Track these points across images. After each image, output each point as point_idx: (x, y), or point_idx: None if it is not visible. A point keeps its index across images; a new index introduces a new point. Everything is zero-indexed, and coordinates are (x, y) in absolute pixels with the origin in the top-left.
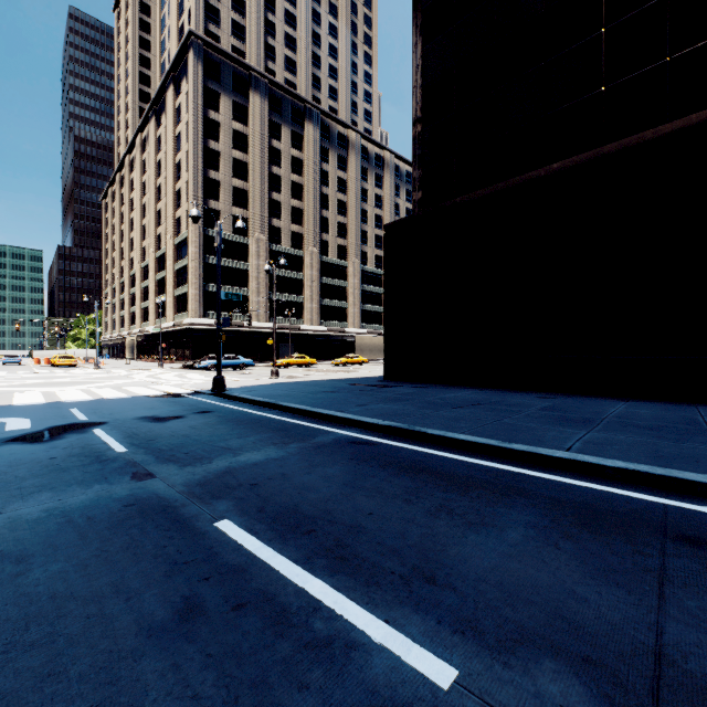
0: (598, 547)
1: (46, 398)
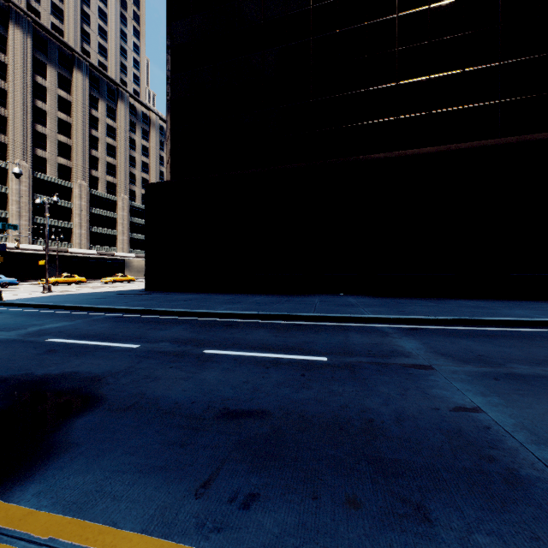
0: (199, 329)
1: None
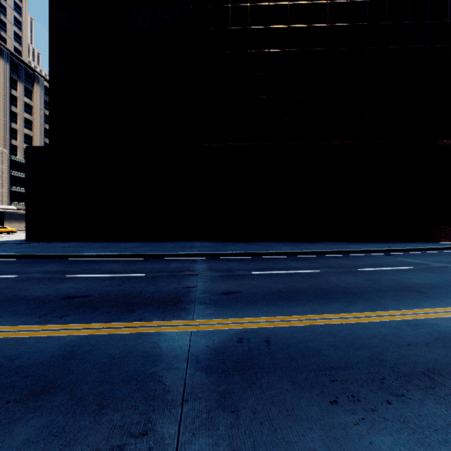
0: (68, 265)
1: None
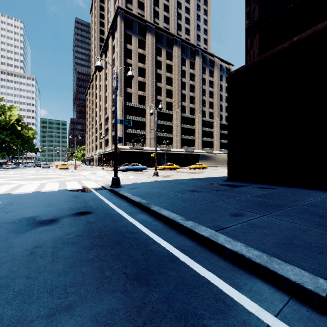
0: None
1: (10, 189)
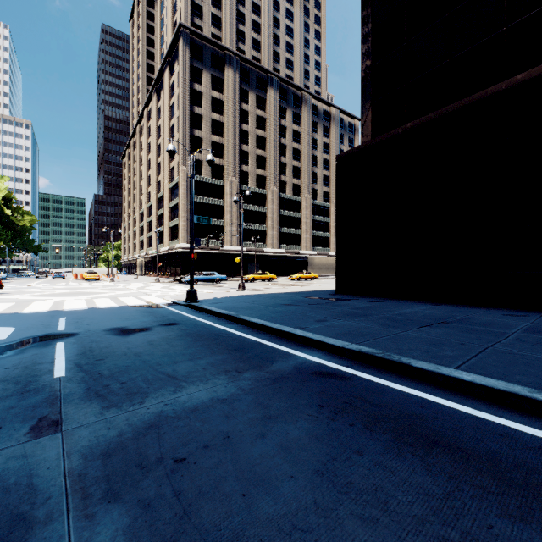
0: None
1: (53, 306)
